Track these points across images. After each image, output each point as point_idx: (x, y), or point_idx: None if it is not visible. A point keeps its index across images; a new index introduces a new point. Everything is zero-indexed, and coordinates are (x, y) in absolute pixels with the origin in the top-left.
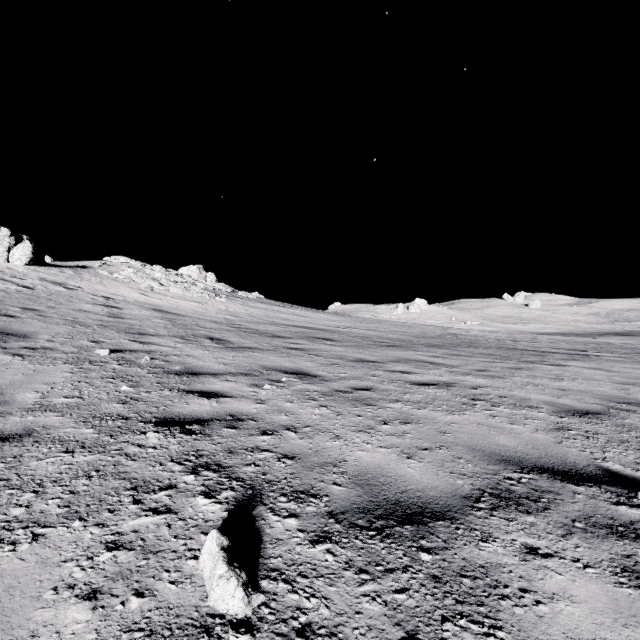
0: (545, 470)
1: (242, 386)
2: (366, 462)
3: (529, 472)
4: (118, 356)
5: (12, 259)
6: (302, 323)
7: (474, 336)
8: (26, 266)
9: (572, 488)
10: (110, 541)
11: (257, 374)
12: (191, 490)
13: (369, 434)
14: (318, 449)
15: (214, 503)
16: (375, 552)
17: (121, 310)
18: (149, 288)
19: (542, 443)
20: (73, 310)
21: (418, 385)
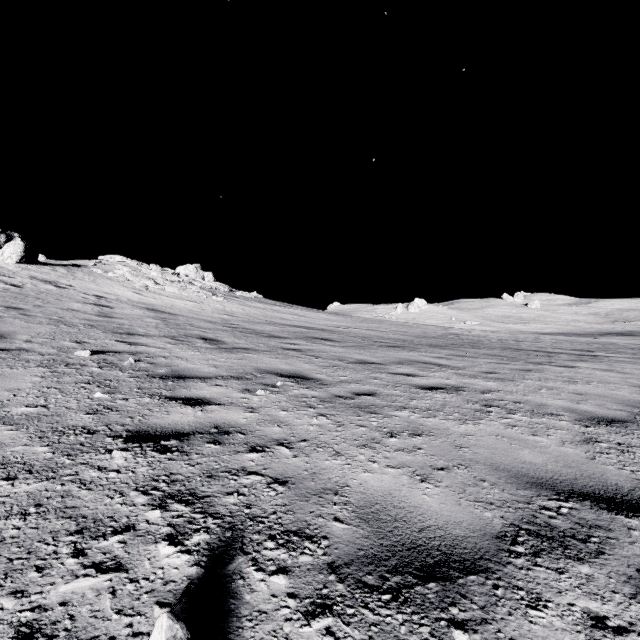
0: (586, 496)
1: (232, 391)
2: (373, 487)
3: (568, 499)
4: (100, 358)
5: (2, 257)
6: (300, 323)
7: (476, 336)
8: (17, 264)
9: (624, 521)
10: (25, 622)
11: (250, 377)
12: (153, 533)
13: (375, 450)
14: (316, 470)
15: (180, 553)
16: (392, 631)
17: (112, 309)
18: (144, 287)
19: (573, 459)
20: (61, 309)
21: (425, 389)
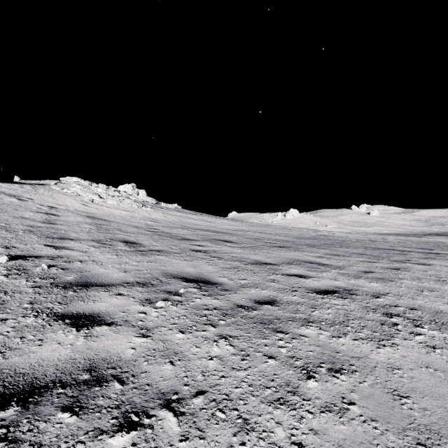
0: None
1: (132, 303)
2: None
3: None
4: (15, 264)
5: None
6: (208, 227)
7: (340, 237)
8: None
9: None
10: None
11: (155, 283)
12: None
13: (294, 411)
14: None
15: None
16: None
17: (58, 217)
18: (90, 200)
19: None
20: (13, 217)
21: (320, 294)
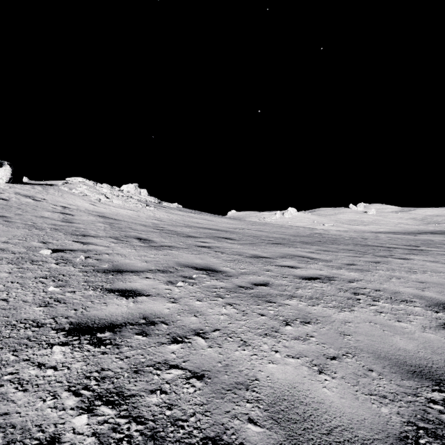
0: None
1: (159, 283)
2: (279, 381)
3: None
4: (58, 255)
5: None
6: (209, 226)
7: (334, 235)
8: (6, 184)
9: None
10: None
11: (172, 271)
12: None
13: (275, 339)
14: (228, 362)
15: None
16: None
17: (73, 216)
18: (97, 200)
19: (438, 345)
20: (35, 216)
21: (305, 279)
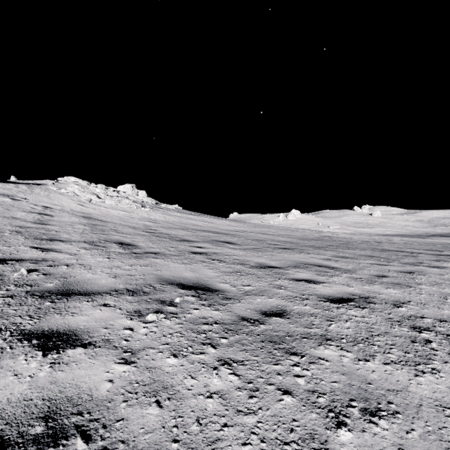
0: None
1: (118, 316)
2: None
3: None
4: None
5: None
6: (208, 228)
7: (344, 238)
8: None
9: None
10: None
11: (148, 291)
12: None
13: None
14: None
15: None
16: None
17: (52, 217)
18: (88, 200)
19: None
20: (3, 217)
21: (334, 302)
